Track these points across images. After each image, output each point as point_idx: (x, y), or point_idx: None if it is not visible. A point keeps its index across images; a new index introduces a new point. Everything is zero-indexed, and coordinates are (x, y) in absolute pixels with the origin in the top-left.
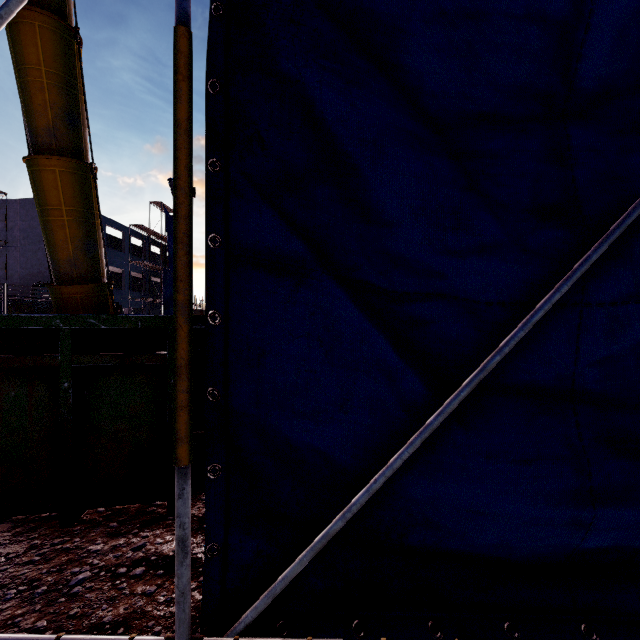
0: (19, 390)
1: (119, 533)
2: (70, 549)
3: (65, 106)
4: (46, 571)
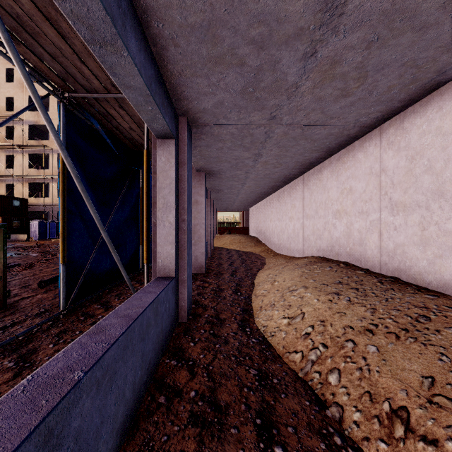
0: None
1: None
2: None
3: None
4: None
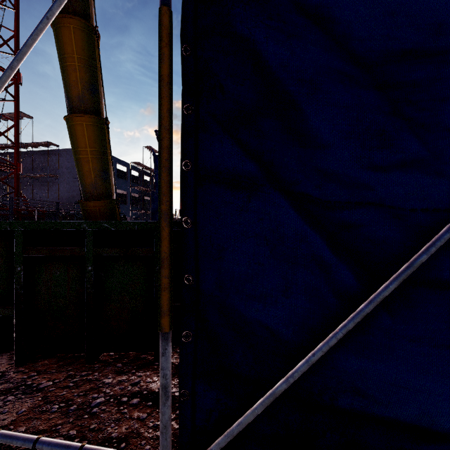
0: (61, 271)
1: (123, 371)
2: (92, 380)
3: (89, 80)
4: (77, 394)
